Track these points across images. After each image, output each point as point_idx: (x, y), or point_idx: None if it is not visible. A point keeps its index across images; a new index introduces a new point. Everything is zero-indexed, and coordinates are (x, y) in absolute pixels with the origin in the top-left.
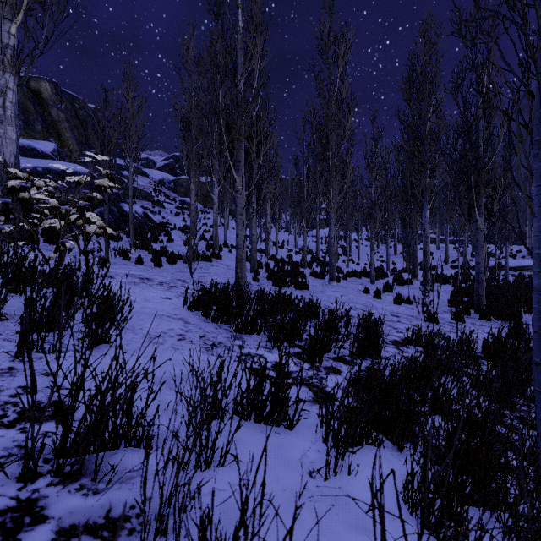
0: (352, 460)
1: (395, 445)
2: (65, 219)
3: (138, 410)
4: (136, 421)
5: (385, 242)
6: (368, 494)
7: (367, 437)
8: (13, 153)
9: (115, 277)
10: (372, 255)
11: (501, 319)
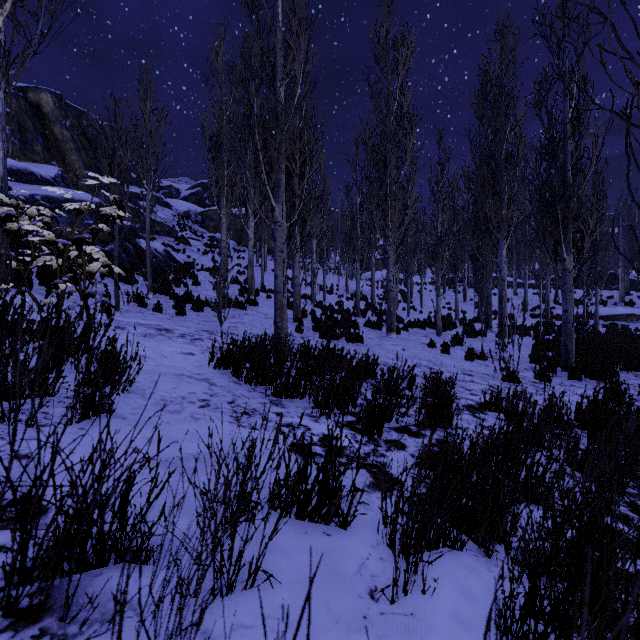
0: (427, 571)
1: (480, 546)
2: (63, 256)
3: (139, 506)
4: (131, 526)
5: (453, 286)
6: (451, 622)
7: (444, 537)
8: None
9: (126, 328)
10: (438, 302)
11: (594, 378)
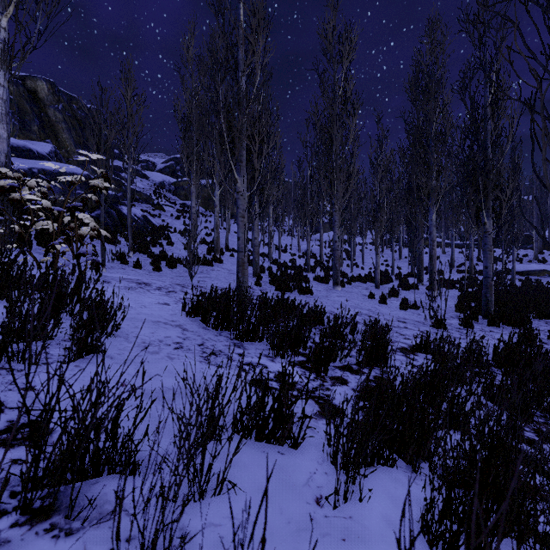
0: (363, 483)
1: (408, 464)
2: (58, 221)
3: (126, 429)
4: (121, 444)
5: (390, 246)
6: (383, 524)
7: (378, 456)
8: (4, 152)
9: (111, 282)
10: (377, 259)
11: (510, 325)
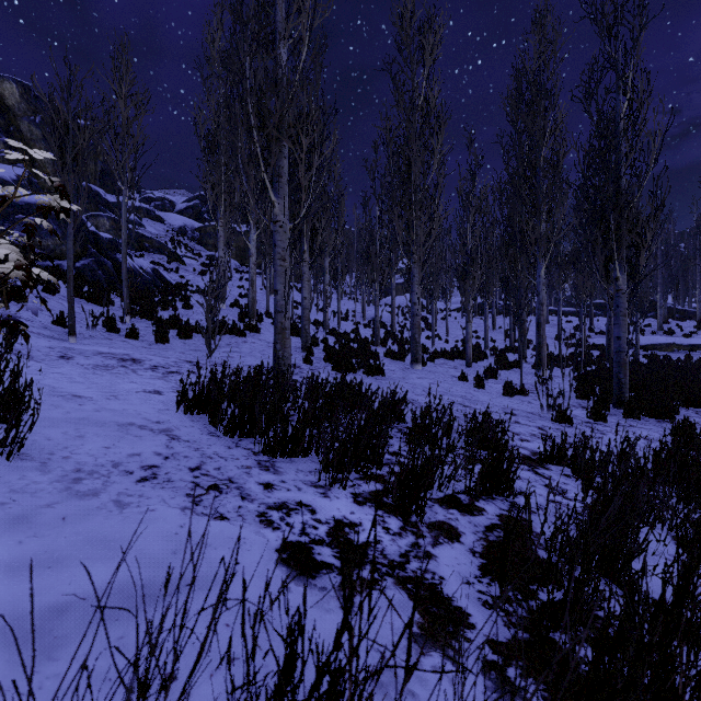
0: None
1: None
2: None
3: None
4: None
5: (483, 312)
6: None
7: None
8: None
9: (73, 357)
10: (468, 329)
11: (653, 417)
